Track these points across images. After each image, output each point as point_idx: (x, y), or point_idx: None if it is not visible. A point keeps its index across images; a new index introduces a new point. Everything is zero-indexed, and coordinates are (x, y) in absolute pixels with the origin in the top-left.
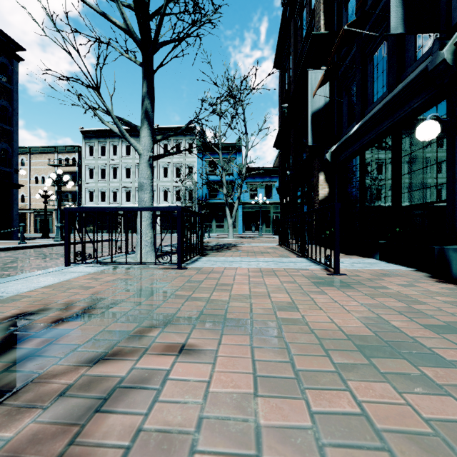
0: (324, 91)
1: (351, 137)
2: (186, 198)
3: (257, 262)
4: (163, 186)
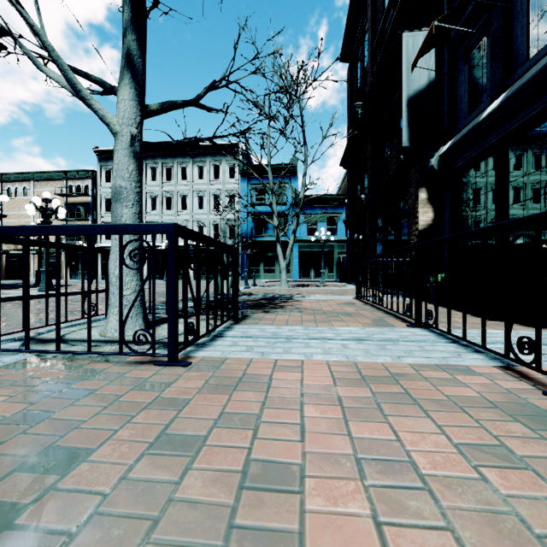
0: (427, 64)
1: (484, 123)
2: (227, 235)
3: (340, 341)
4: (198, 219)
